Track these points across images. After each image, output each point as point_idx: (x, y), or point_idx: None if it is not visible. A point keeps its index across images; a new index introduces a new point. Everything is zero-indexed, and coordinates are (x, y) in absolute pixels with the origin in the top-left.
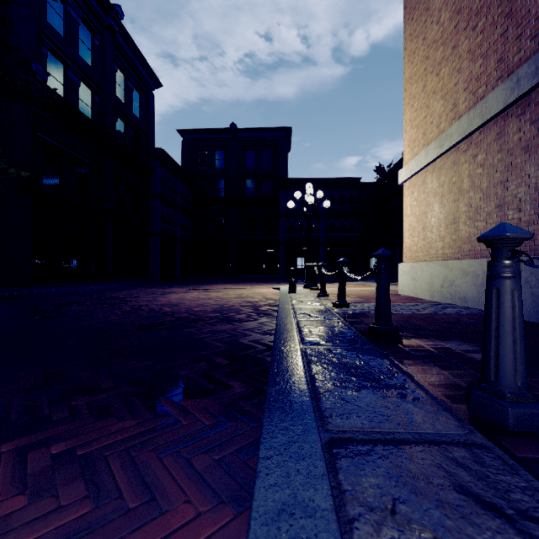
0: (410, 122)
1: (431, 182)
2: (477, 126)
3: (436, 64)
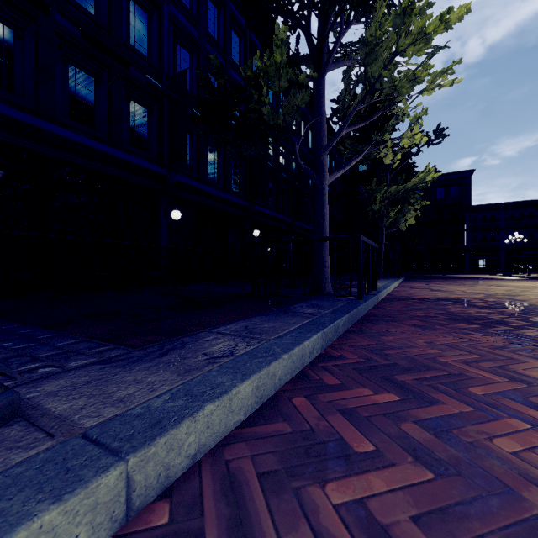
0: None
1: None
2: None
3: None
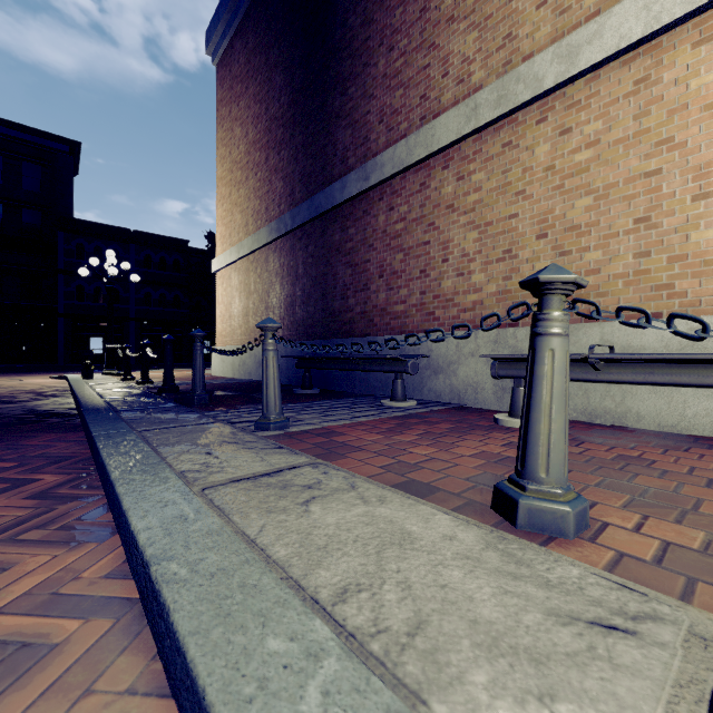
0: (221, 219)
1: (235, 278)
2: (256, 248)
3: (238, 182)
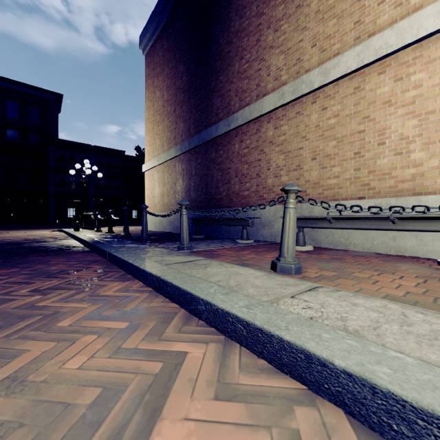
0: (148, 142)
1: (156, 175)
2: (168, 159)
3: (157, 122)
